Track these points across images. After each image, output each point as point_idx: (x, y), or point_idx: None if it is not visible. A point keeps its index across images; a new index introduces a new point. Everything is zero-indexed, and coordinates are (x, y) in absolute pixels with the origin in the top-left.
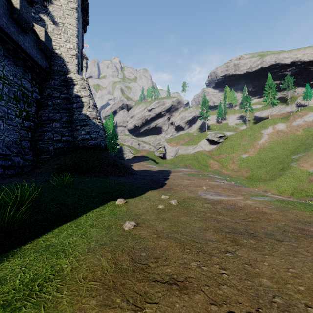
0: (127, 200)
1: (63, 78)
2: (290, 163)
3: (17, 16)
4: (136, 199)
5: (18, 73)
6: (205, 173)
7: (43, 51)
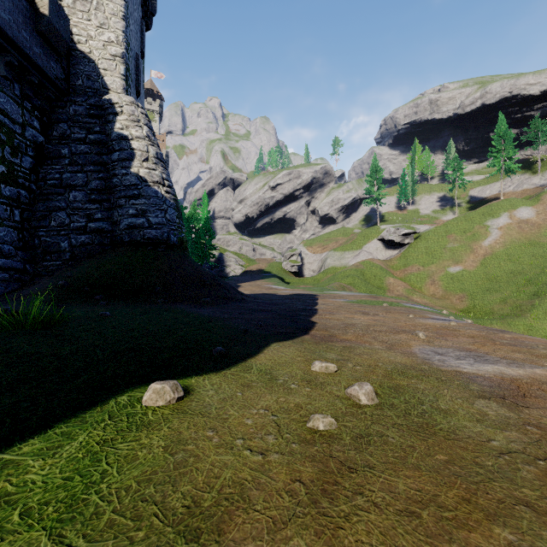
0: (194, 381)
1: (95, 100)
2: None
3: None
4: (228, 376)
5: None
6: (391, 301)
7: (48, 38)
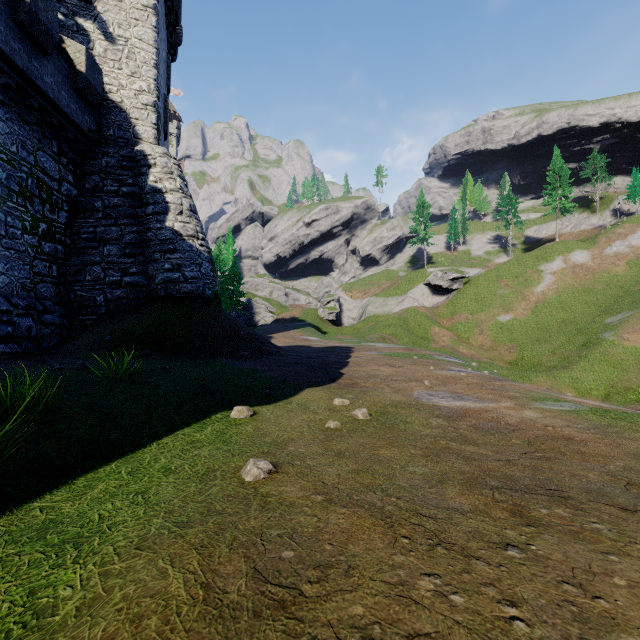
0: (256, 409)
1: (127, 152)
2: (601, 332)
3: (25, 18)
4: (277, 406)
5: (29, 140)
6: (424, 353)
7: (84, 94)
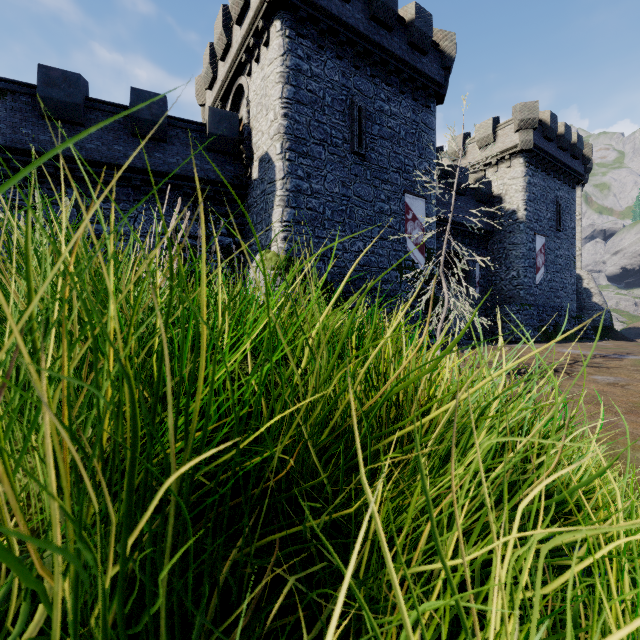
0: None
1: None
2: None
3: None
4: None
5: None
6: None
7: None
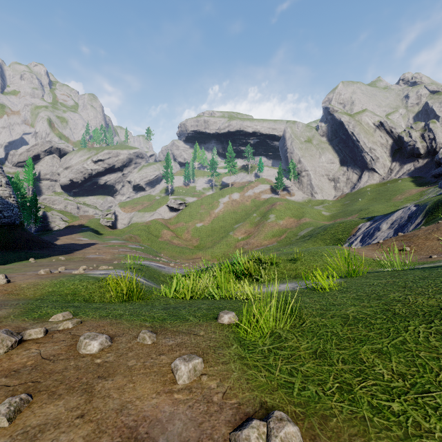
0: (36, 259)
1: None
2: (230, 231)
3: None
4: (42, 259)
5: None
6: (126, 244)
7: None
